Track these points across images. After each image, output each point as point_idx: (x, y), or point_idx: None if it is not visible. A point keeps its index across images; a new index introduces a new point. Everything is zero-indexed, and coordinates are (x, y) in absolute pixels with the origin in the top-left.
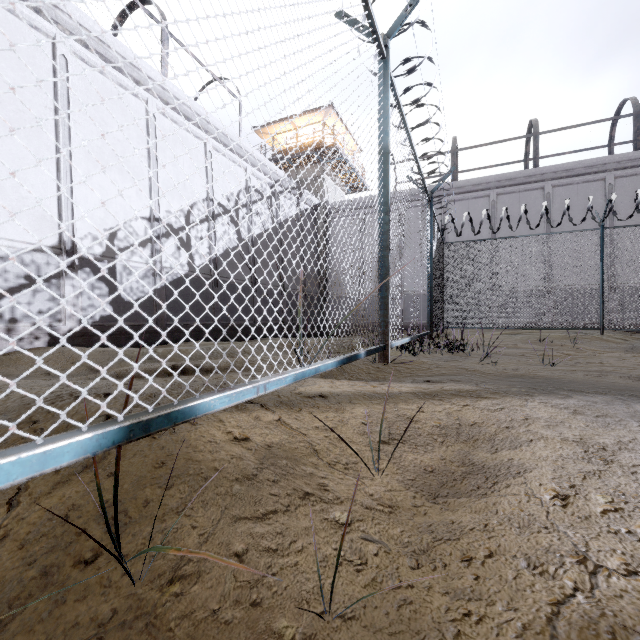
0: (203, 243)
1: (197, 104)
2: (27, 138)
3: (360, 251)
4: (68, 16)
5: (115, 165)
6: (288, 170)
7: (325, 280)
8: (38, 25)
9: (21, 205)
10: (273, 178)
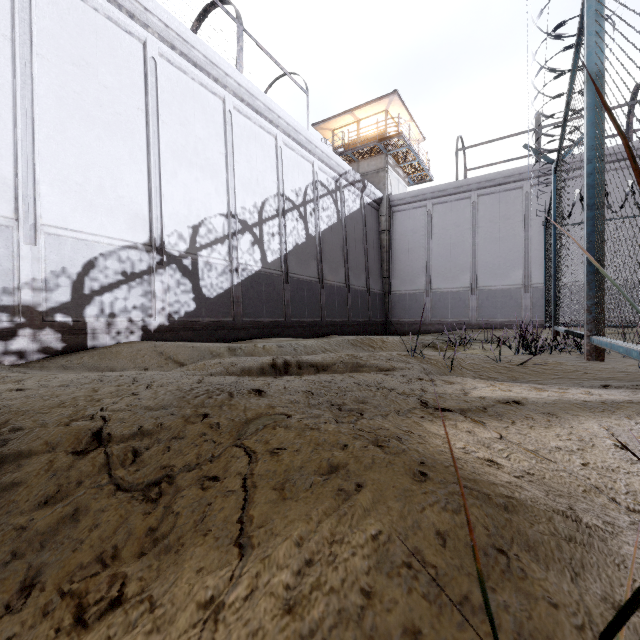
0: (274, 239)
1: (269, 99)
2: (123, 139)
3: (427, 245)
4: (157, 19)
5: (197, 163)
6: (349, 164)
7: (388, 276)
8: (132, 30)
9: (118, 204)
10: (338, 172)
